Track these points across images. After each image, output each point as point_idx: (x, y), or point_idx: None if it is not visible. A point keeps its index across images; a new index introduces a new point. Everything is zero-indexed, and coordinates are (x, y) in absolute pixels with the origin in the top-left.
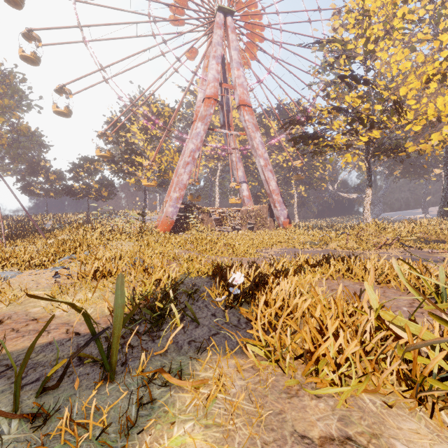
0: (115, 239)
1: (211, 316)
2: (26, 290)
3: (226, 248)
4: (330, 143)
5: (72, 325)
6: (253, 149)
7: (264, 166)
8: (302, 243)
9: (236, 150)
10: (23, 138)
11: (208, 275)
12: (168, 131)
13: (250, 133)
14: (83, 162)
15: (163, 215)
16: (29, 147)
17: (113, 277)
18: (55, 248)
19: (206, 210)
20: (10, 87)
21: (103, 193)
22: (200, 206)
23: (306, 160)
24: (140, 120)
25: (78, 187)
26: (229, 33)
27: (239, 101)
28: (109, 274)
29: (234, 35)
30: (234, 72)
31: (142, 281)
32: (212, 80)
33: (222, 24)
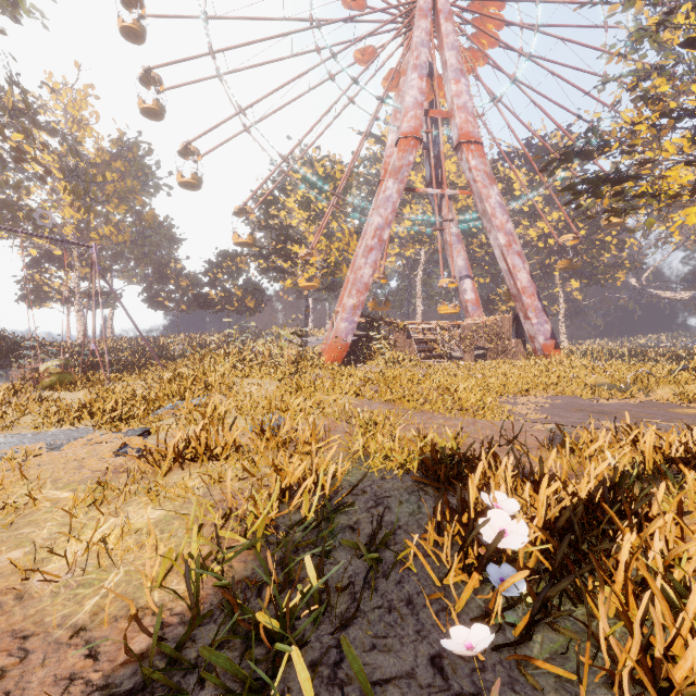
0: (252, 375)
1: (431, 676)
2: (30, 492)
3: (440, 394)
4: (654, 188)
5: (29, 648)
6: (484, 217)
7: (505, 247)
8: (591, 388)
9: (452, 222)
10: (149, 232)
11: (411, 478)
12: (341, 203)
13: (480, 189)
14: (222, 258)
15: (331, 334)
16: (156, 243)
17: (218, 459)
18: (159, 389)
19: (401, 326)
20: (134, 164)
21: (248, 303)
22: (391, 320)
23: (583, 233)
24: (299, 189)
25: (215, 296)
26: (441, 22)
27: (460, 137)
28: (210, 454)
29: (449, 24)
30: (449, 88)
31: (250, 497)
32: (412, 107)
33: (430, 9)
